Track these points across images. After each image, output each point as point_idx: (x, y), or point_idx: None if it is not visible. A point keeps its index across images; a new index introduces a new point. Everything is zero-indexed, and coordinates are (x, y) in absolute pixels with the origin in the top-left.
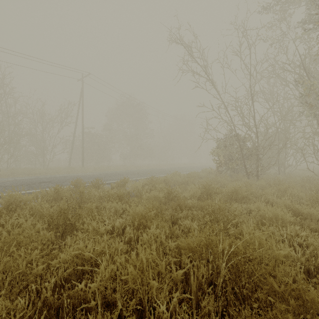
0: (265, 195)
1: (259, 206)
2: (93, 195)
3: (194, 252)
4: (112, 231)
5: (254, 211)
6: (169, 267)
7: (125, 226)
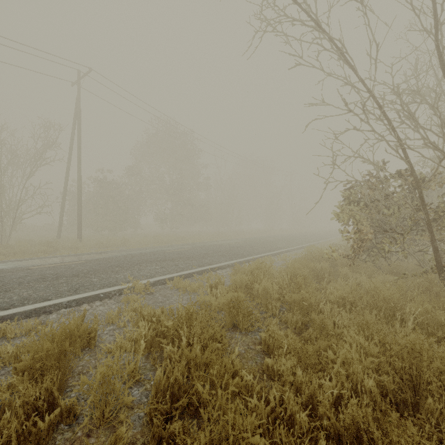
0: None
1: None
2: None
3: None
4: None
5: None
6: None
7: None
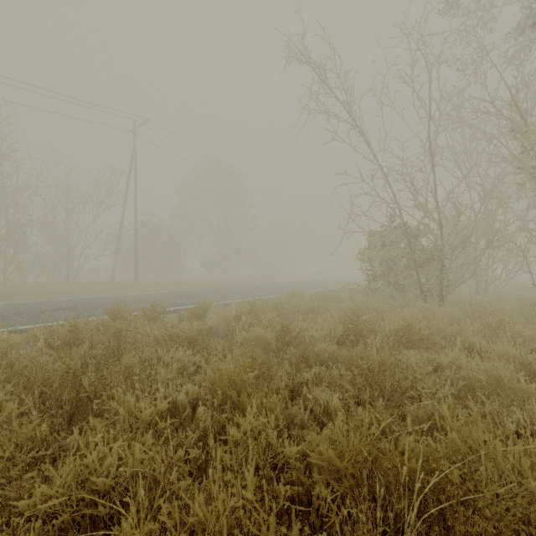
0: (462, 335)
1: (458, 357)
2: (142, 336)
3: (339, 470)
4: (171, 411)
5: (448, 367)
6: (285, 530)
7: (199, 399)
